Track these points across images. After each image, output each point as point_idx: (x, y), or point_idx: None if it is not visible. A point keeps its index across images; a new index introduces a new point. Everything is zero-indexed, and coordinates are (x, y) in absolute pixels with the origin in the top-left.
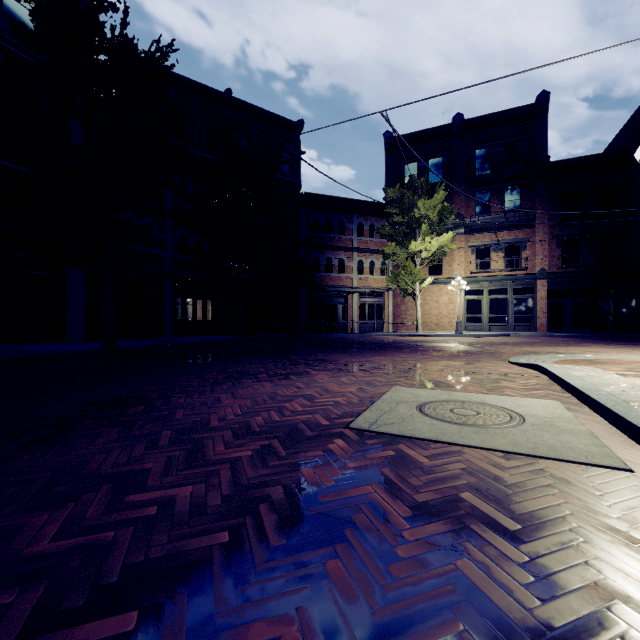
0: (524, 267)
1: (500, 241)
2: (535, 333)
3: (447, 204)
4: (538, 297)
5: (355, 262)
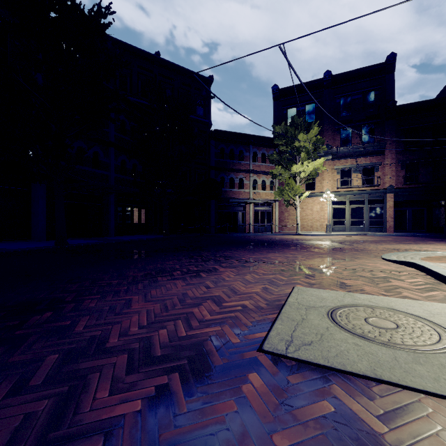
0: (377, 184)
1: (359, 165)
2: (385, 233)
3: (320, 137)
4: (387, 206)
5: (251, 181)
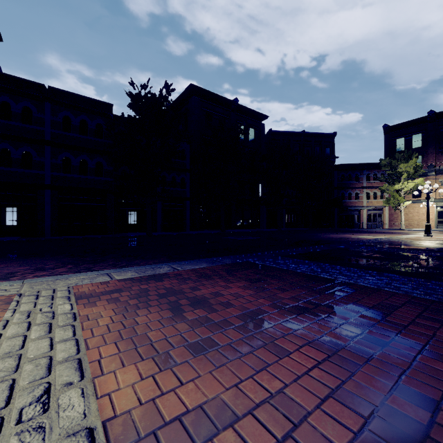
0: None
1: None
2: None
3: (419, 164)
4: None
5: (364, 194)
